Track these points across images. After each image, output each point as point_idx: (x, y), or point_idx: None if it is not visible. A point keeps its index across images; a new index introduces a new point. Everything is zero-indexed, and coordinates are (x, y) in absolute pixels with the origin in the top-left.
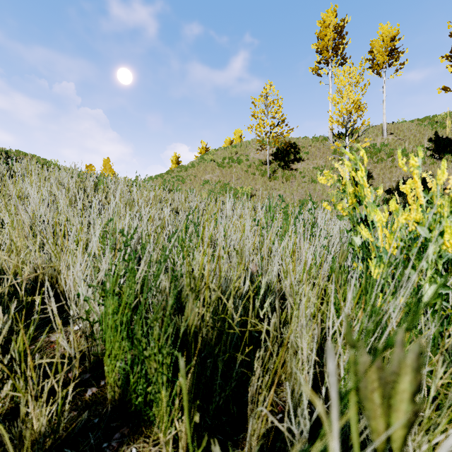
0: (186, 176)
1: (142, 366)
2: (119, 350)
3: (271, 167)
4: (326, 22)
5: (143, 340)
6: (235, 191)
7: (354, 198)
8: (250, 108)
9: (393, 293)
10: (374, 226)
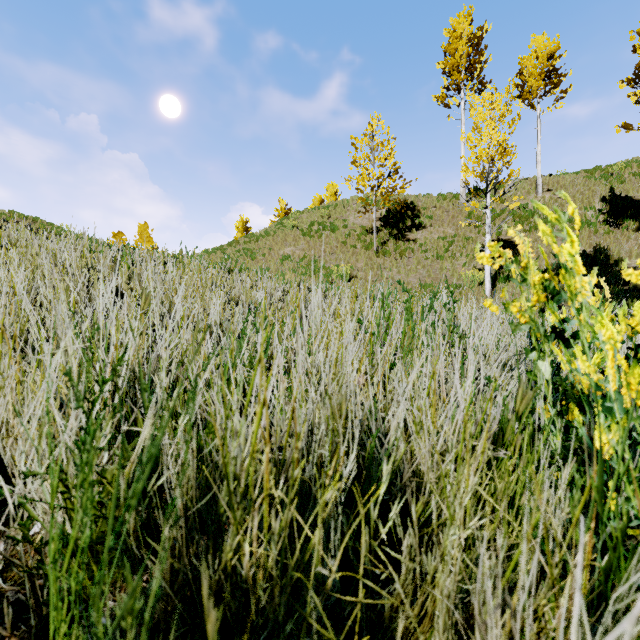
0: (257, 249)
1: (137, 638)
2: (70, 635)
3: (379, 237)
4: (457, 32)
5: (107, 637)
6: (328, 270)
7: (541, 291)
8: (349, 152)
9: (636, 480)
10: (577, 340)
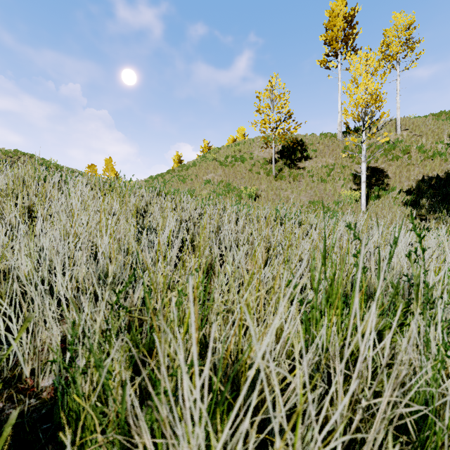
0: (186, 175)
1: None
2: None
3: (277, 166)
4: (335, 12)
5: None
6: (238, 191)
7: None
8: (254, 103)
9: None
10: None
